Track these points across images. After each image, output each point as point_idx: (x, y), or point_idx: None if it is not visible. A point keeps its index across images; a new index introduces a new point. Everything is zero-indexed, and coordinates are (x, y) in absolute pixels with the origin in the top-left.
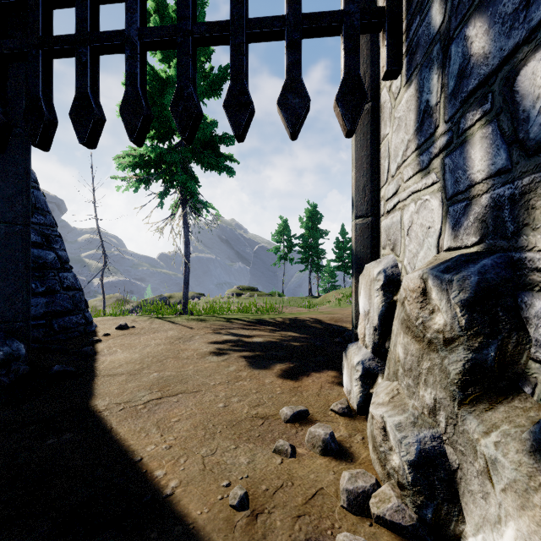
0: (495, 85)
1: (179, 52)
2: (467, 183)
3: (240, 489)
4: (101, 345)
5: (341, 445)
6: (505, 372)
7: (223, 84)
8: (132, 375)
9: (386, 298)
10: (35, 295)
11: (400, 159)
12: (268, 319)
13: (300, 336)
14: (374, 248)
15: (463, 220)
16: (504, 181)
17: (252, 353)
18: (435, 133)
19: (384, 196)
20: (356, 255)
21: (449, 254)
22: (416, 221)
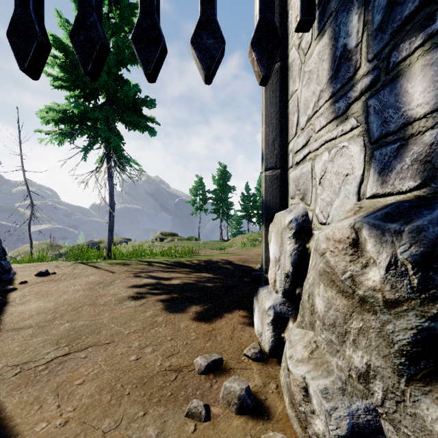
0: None
1: None
2: (402, 121)
3: None
4: (15, 294)
5: (257, 397)
6: None
7: None
8: (40, 328)
9: (298, 246)
10: None
11: (311, 111)
12: (185, 261)
13: (213, 276)
14: (282, 198)
15: (395, 163)
16: None
17: (169, 296)
18: (355, 75)
19: (292, 149)
20: (266, 205)
21: (376, 201)
22: (330, 169)
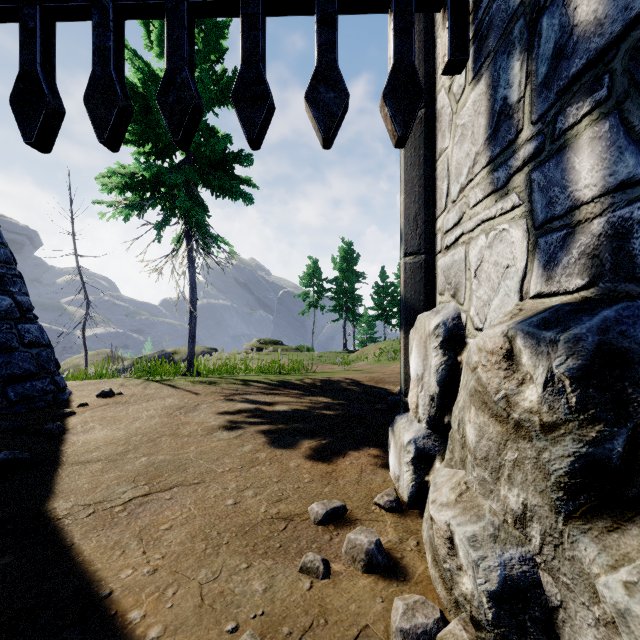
0: (616, 62)
1: (169, 22)
2: (568, 203)
3: (251, 639)
4: (74, 419)
5: (390, 555)
6: (637, 475)
7: None
8: (111, 462)
9: (447, 359)
10: None
11: (464, 178)
12: (294, 380)
13: (334, 402)
14: (428, 294)
15: (562, 255)
16: (631, 197)
17: (273, 427)
18: (517, 139)
19: (441, 227)
20: (405, 303)
21: (540, 303)
22: (488, 258)
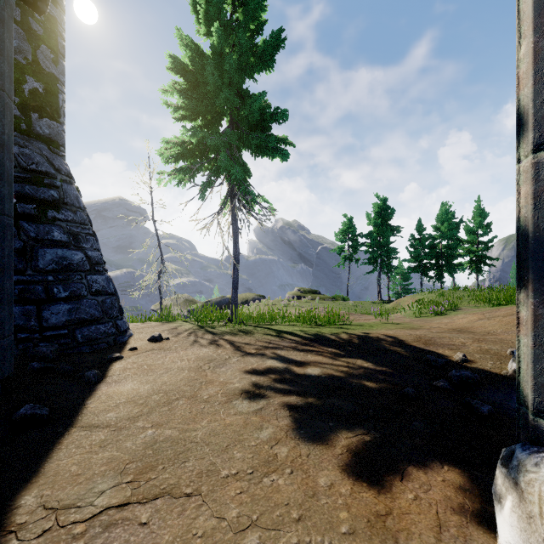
0: None
1: None
2: None
3: None
4: (118, 365)
5: None
6: None
7: (276, 53)
8: (116, 431)
9: None
10: (57, 301)
11: None
12: (329, 334)
13: (376, 368)
14: None
15: None
16: None
17: (301, 400)
18: None
19: None
20: (537, 238)
21: None
22: None
